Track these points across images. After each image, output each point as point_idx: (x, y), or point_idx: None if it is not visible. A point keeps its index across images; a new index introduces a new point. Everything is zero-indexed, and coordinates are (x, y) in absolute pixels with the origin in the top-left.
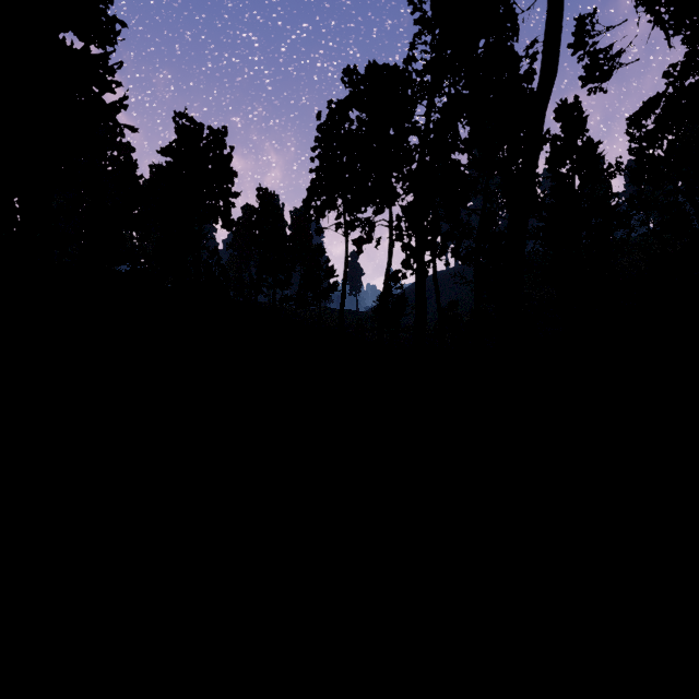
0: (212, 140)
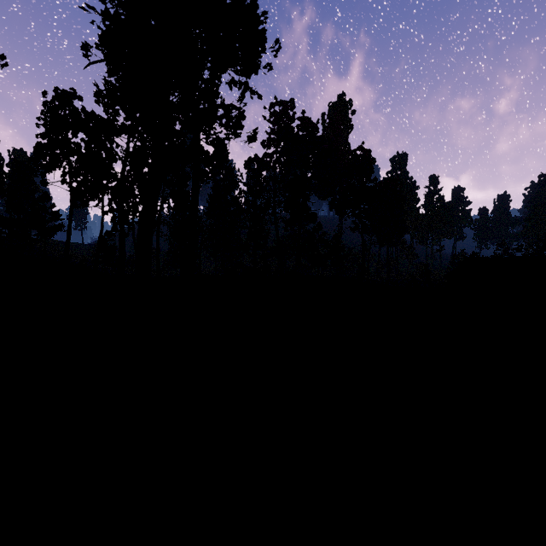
0: None
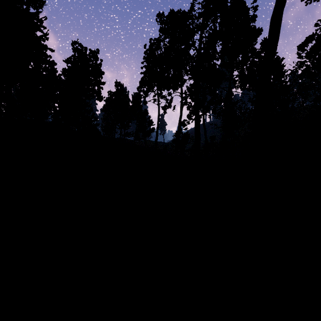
0: (91, 55)
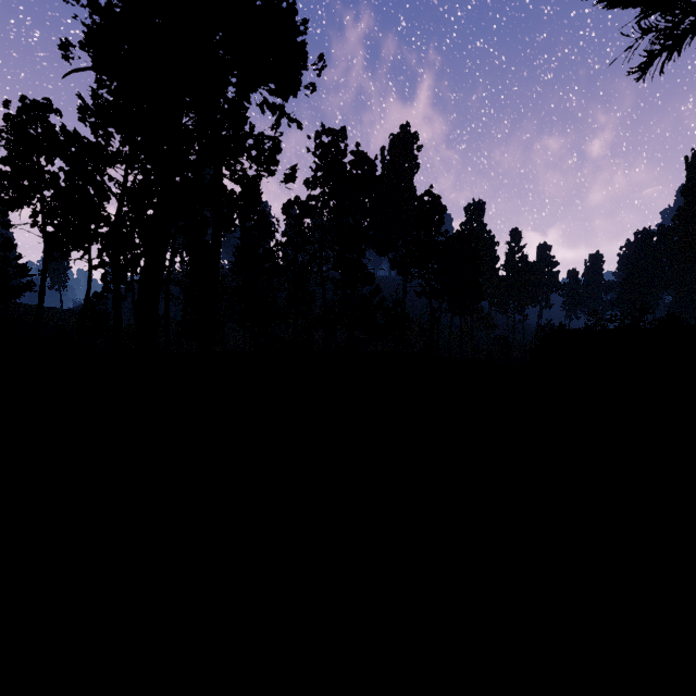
0: None
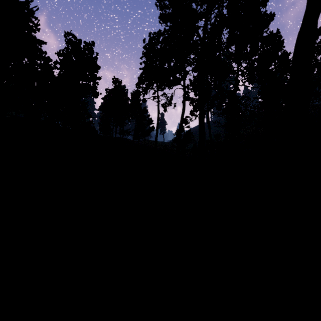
0: (86, 48)
